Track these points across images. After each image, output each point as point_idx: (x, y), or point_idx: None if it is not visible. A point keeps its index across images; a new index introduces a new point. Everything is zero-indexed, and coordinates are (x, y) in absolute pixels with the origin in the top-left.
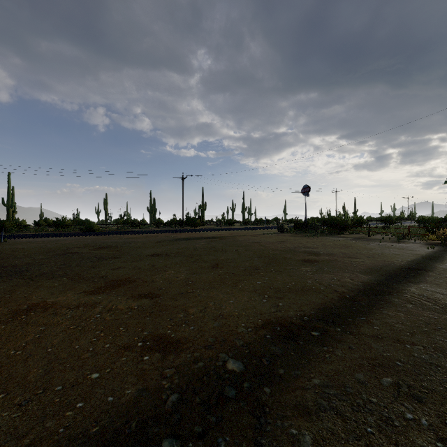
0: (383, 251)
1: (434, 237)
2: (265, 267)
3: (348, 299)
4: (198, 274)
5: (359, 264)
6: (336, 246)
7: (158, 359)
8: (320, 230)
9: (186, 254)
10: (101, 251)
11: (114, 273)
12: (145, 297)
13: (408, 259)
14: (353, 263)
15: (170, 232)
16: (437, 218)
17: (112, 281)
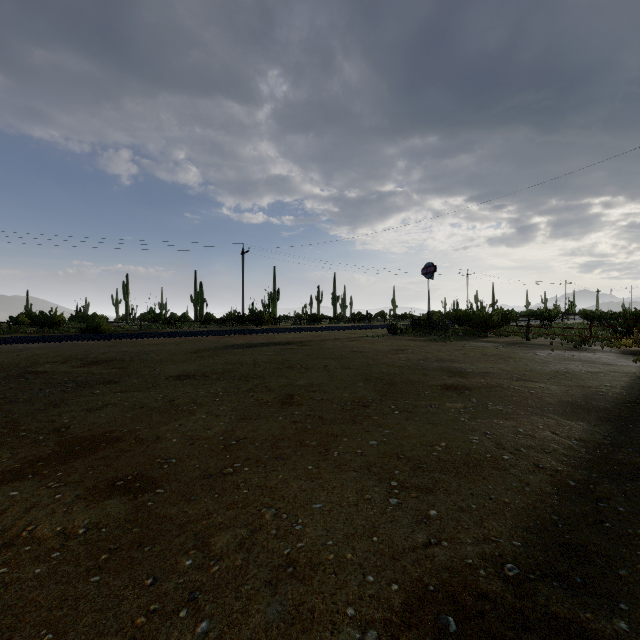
0: (567, 366)
1: (629, 341)
2: (380, 403)
3: (578, 491)
4: (252, 421)
5: (544, 394)
6: (487, 358)
7: None
8: (452, 330)
9: (238, 375)
10: (91, 369)
11: (88, 419)
12: (122, 489)
13: (622, 383)
14: (532, 392)
15: (220, 335)
16: (611, 312)
17: (72, 439)
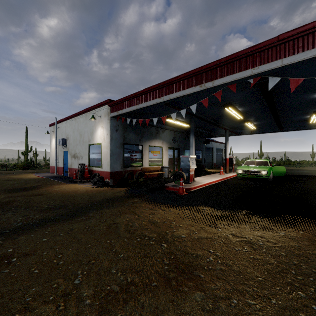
0: None
1: None
2: None
3: None
4: None
5: None
6: None
7: (1, 250)
8: None
9: None
10: None
11: None
12: None
13: None
14: None
15: None
16: None
17: None
